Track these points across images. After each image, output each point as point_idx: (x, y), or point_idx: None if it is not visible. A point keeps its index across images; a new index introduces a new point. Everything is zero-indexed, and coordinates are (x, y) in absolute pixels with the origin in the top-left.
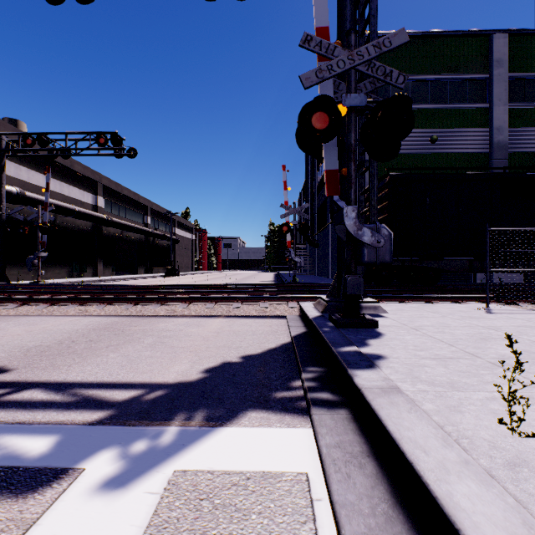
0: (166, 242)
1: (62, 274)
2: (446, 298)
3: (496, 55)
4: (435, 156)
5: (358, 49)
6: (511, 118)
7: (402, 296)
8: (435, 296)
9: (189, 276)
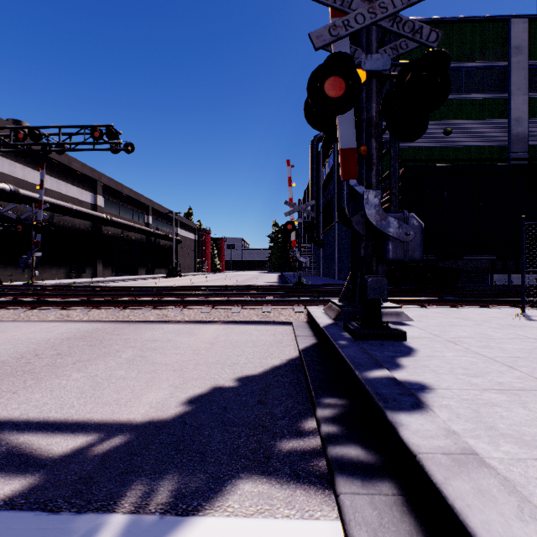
0: (168, 243)
1: (59, 275)
2: (473, 301)
3: (514, 41)
4: (450, 150)
5: (380, 0)
6: (530, 108)
7: (422, 299)
8: (460, 299)
9: (191, 277)
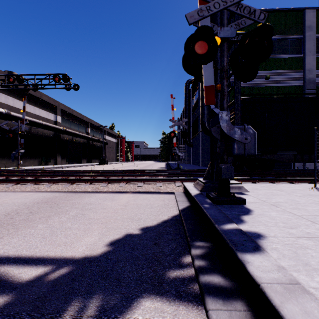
0: (100, 144)
1: (35, 163)
2: (284, 179)
3: (307, 23)
4: (268, 88)
5: None
6: (317, 63)
7: (253, 178)
8: (277, 178)
9: (113, 164)
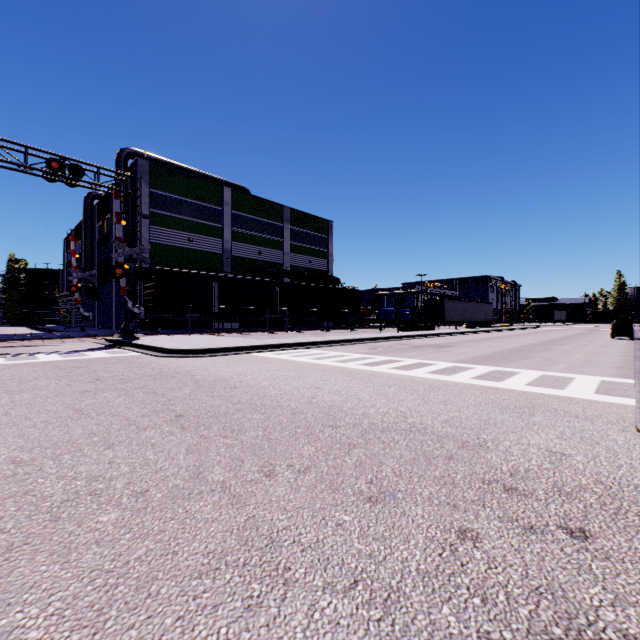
0: None
1: None
2: (177, 333)
3: (225, 199)
4: (192, 251)
5: (134, 249)
6: (233, 236)
7: (157, 333)
8: (172, 332)
9: None
